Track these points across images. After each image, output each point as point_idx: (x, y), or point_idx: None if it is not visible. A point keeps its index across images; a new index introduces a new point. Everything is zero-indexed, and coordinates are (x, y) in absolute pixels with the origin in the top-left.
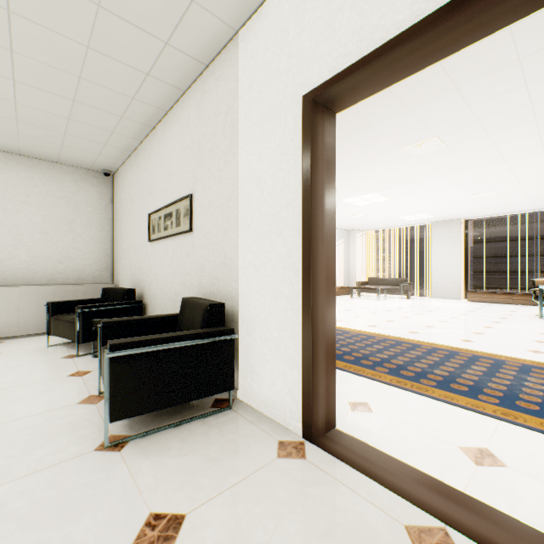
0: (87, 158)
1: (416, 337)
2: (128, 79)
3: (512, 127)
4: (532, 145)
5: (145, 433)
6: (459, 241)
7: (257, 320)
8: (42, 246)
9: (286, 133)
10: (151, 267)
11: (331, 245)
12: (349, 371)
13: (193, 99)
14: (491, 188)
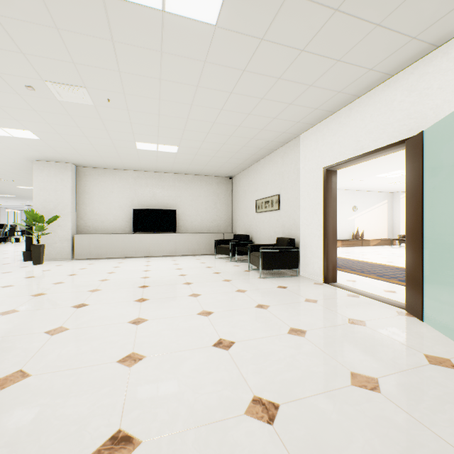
0: (224, 173)
1: None
2: (254, 150)
3: None
4: None
5: (270, 277)
6: None
7: (307, 245)
8: (205, 215)
9: (318, 178)
10: (257, 224)
11: (334, 217)
12: (354, 274)
13: (279, 154)
14: None
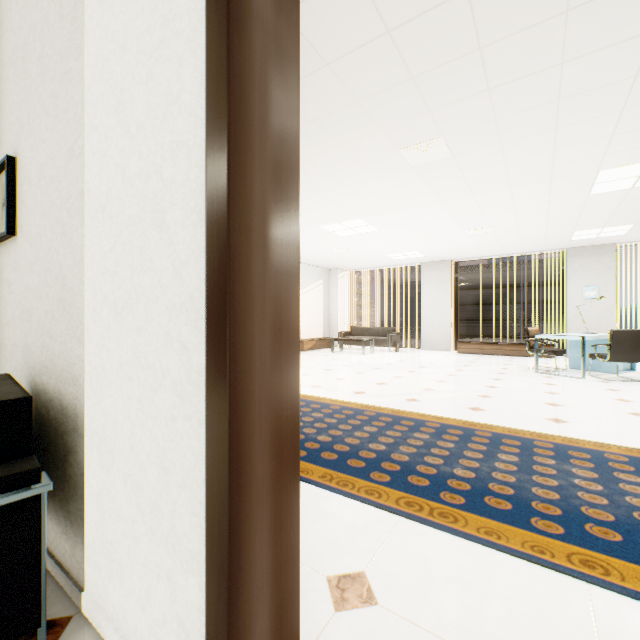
0: None
1: (416, 407)
2: None
3: (529, 137)
4: (542, 167)
5: None
6: (449, 285)
7: (117, 436)
8: None
9: None
10: None
11: (287, 253)
12: (330, 489)
13: None
14: (488, 223)
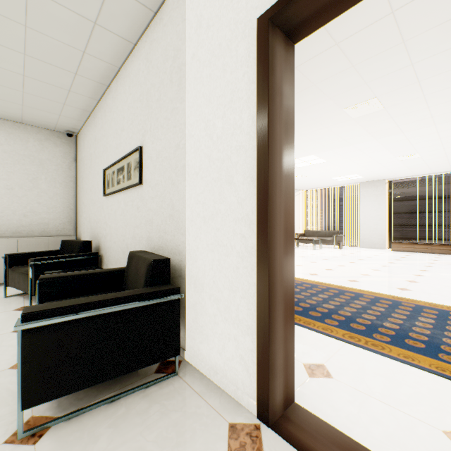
0: (49, 118)
1: (356, 285)
2: (76, 29)
3: (449, 89)
4: None
5: (73, 413)
6: (384, 199)
7: (205, 277)
8: (6, 200)
9: (237, 67)
10: (106, 220)
11: (289, 193)
12: (300, 325)
13: (142, 50)
14: (417, 150)
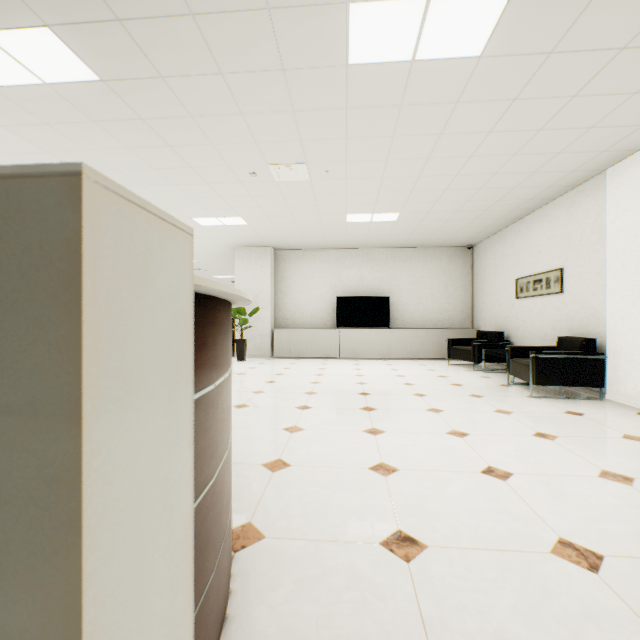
0: (459, 241)
1: None
2: (515, 204)
3: None
4: None
5: (548, 397)
6: None
7: (621, 350)
8: (430, 303)
9: None
10: (518, 316)
11: None
12: None
13: (562, 204)
14: None
